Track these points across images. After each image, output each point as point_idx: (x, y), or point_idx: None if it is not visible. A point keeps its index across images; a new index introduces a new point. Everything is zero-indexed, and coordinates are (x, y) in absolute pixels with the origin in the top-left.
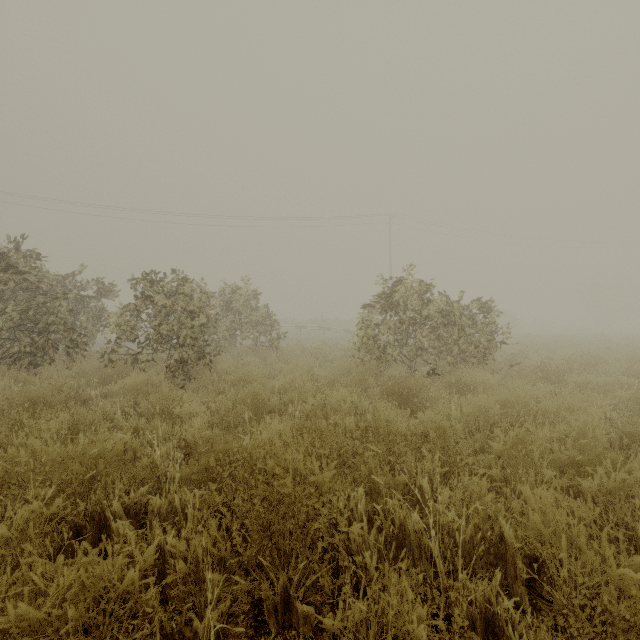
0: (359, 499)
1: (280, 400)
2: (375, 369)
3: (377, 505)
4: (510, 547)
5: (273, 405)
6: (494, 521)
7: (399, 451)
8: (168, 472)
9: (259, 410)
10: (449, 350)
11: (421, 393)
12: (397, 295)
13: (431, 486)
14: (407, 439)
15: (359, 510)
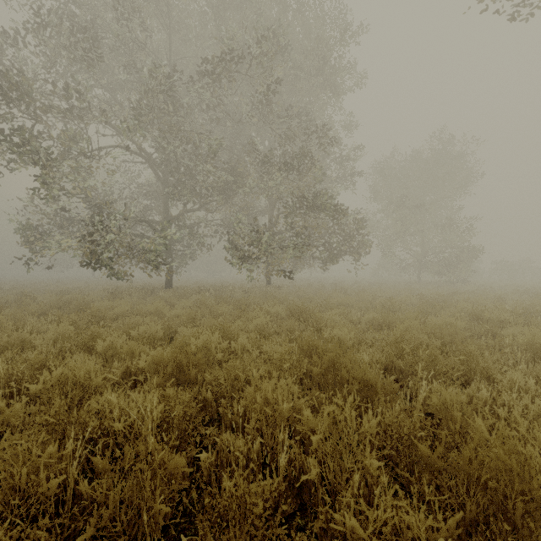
0: None
1: None
2: None
3: None
4: None
5: None
6: None
7: None
8: None
9: None
10: None
11: None
12: None
13: None
14: None
15: None
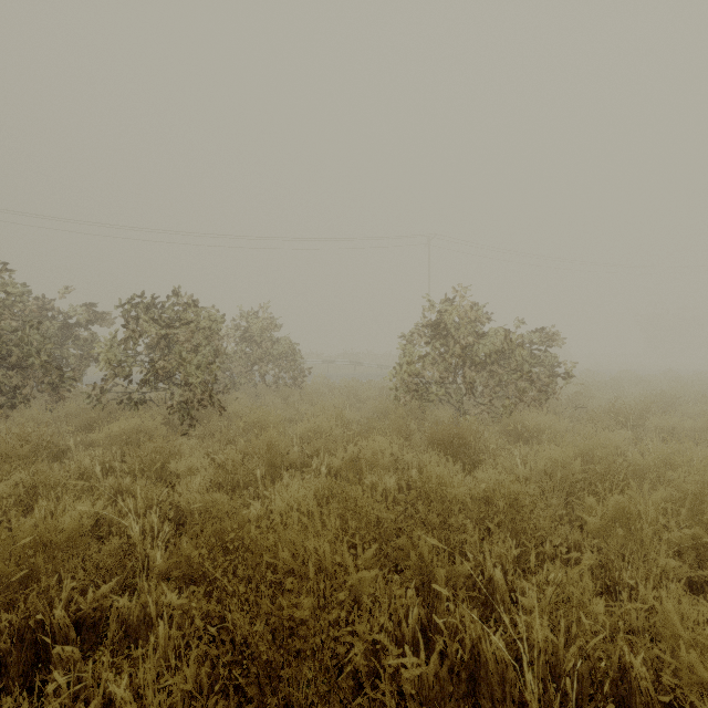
0: (409, 604)
1: (303, 450)
2: (417, 411)
3: (434, 611)
4: (643, 692)
5: (293, 458)
6: (611, 646)
7: (457, 525)
8: (146, 558)
9: (276, 465)
10: (504, 389)
11: (476, 442)
12: (442, 324)
13: (502, 574)
14: (466, 506)
15: (410, 624)
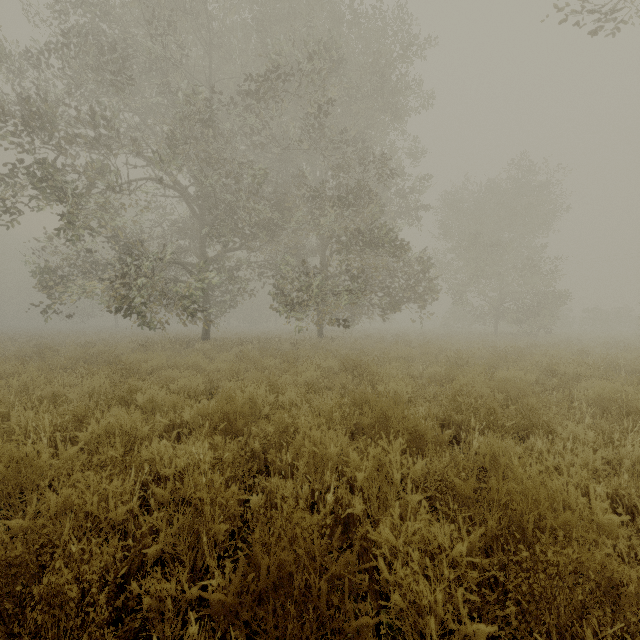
0: None
1: None
2: None
3: None
4: None
5: None
6: None
7: None
8: None
9: None
10: None
11: None
12: None
13: None
14: None
15: None
